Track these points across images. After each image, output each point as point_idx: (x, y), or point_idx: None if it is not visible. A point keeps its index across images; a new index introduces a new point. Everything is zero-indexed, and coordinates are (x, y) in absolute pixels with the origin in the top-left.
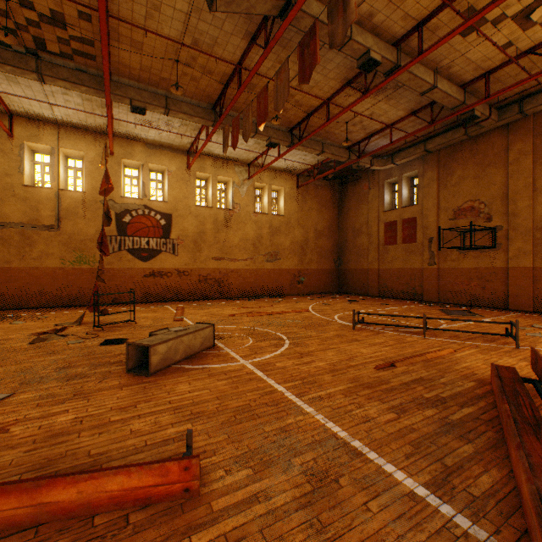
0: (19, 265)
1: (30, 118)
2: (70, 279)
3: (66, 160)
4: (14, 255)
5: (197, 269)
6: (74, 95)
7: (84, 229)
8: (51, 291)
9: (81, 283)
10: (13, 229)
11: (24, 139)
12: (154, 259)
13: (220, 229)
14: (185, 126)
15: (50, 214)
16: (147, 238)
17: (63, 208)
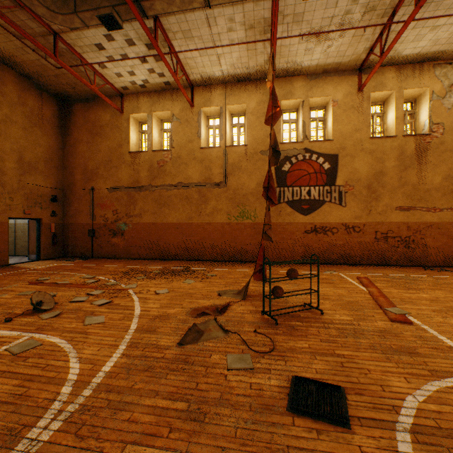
0: (197, 221)
1: (205, 84)
2: (234, 234)
3: (231, 119)
4: (194, 212)
5: (372, 224)
6: (237, 26)
7: (245, 183)
8: (219, 245)
9: (243, 238)
10: (193, 188)
11: (200, 106)
12: (315, 212)
13: (408, 165)
14: (368, 14)
15: (218, 172)
16: (307, 187)
17: (229, 164)
